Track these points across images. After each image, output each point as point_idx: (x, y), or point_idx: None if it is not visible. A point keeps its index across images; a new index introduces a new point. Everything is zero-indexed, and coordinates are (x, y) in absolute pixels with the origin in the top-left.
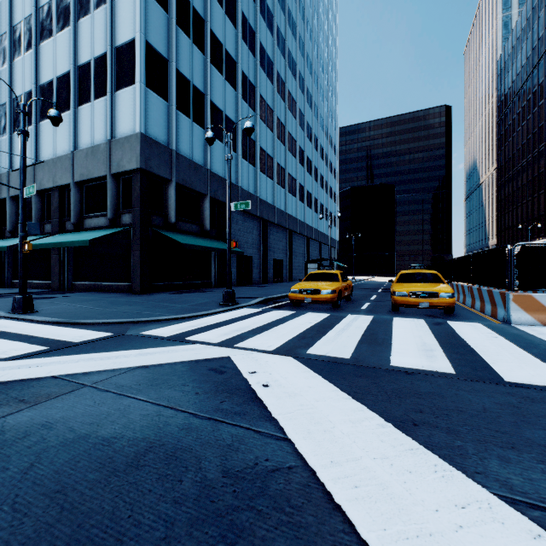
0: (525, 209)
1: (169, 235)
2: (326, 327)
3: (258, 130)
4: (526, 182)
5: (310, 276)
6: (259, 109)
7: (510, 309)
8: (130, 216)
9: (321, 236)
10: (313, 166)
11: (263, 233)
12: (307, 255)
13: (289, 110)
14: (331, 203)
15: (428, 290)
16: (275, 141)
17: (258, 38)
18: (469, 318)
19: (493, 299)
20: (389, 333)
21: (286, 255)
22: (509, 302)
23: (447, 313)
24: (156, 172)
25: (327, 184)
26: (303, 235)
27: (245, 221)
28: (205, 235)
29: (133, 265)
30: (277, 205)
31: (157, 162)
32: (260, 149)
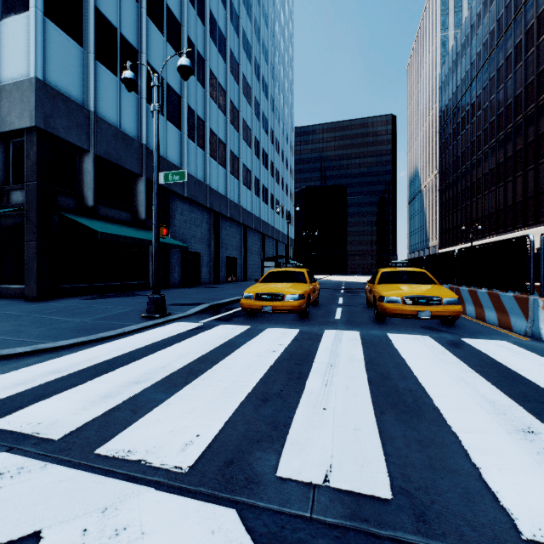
0: (464, 212)
1: (82, 220)
2: (300, 360)
3: (207, 110)
4: (465, 187)
5: (269, 276)
6: (210, 86)
7: (540, 320)
8: (22, 193)
9: (277, 234)
10: (269, 160)
11: (214, 227)
12: (263, 253)
13: (244, 95)
14: (287, 200)
15: (428, 294)
16: (228, 125)
17: (207, 5)
18: (480, 331)
19: (501, 304)
20: (407, 371)
21: (240, 252)
22: (539, 310)
23: (446, 323)
24: (63, 136)
25: (283, 181)
26: (258, 232)
27: (192, 212)
28: (139, 224)
29: (26, 261)
30: (230, 196)
31: (65, 123)
32: (211, 132)
